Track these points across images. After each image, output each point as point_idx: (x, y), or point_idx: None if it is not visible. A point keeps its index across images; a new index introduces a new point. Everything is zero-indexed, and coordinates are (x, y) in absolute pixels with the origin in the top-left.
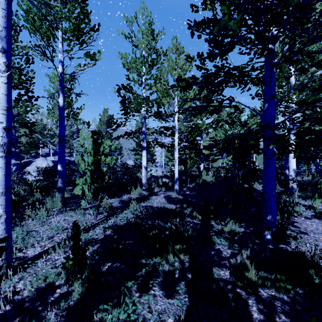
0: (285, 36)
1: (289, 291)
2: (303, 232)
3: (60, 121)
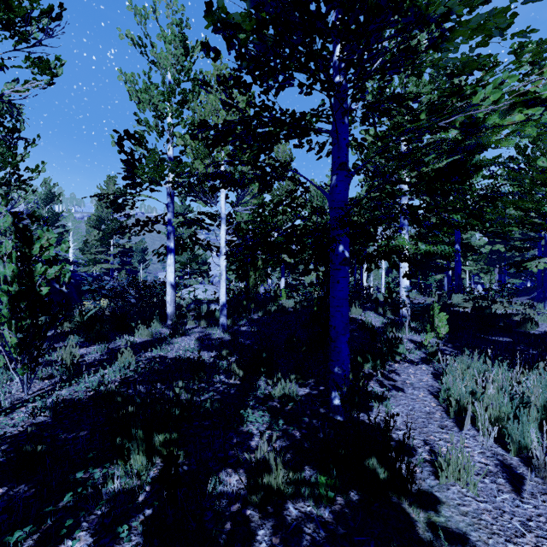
0: (350, 62)
1: (332, 501)
2: (399, 387)
3: None
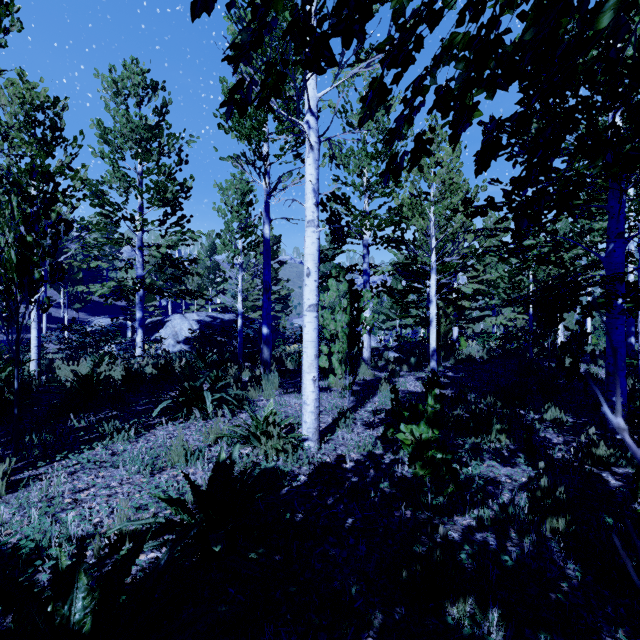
0: None
1: None
2: None
3: (265, 261)
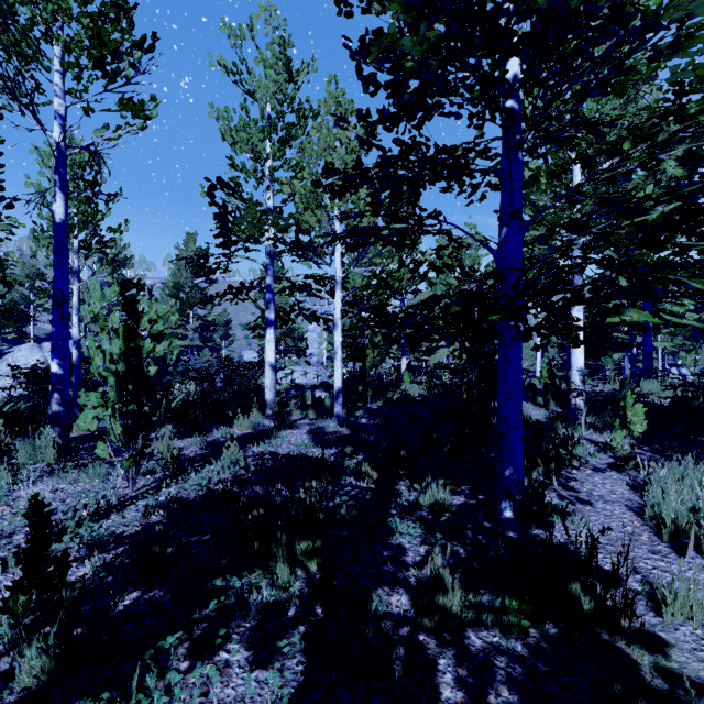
0: (534, 83)
1: (526, 632)
2: (584, 500)
3: (56, 257)
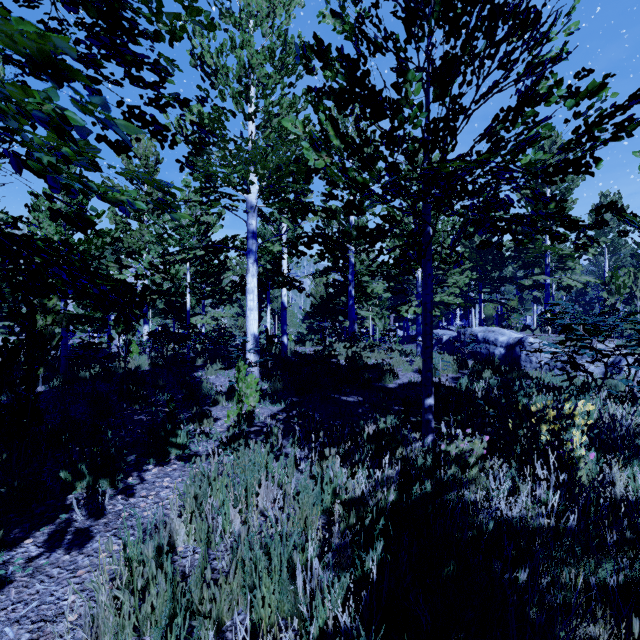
0: None
1: None
2: (88, 535)
3: None
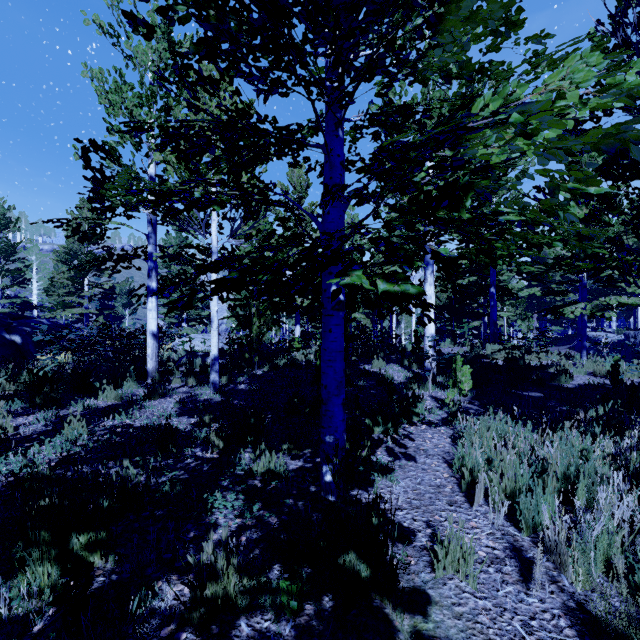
0: (336, 59)
1: (295, 613)
2: (410, 455)
3: None
